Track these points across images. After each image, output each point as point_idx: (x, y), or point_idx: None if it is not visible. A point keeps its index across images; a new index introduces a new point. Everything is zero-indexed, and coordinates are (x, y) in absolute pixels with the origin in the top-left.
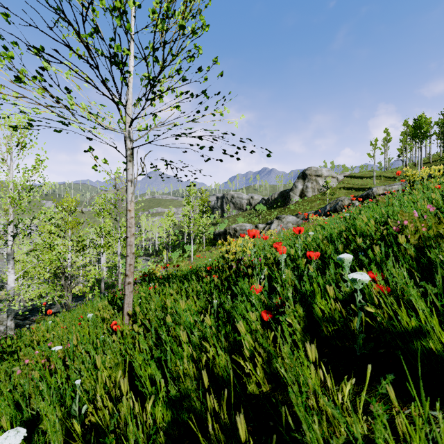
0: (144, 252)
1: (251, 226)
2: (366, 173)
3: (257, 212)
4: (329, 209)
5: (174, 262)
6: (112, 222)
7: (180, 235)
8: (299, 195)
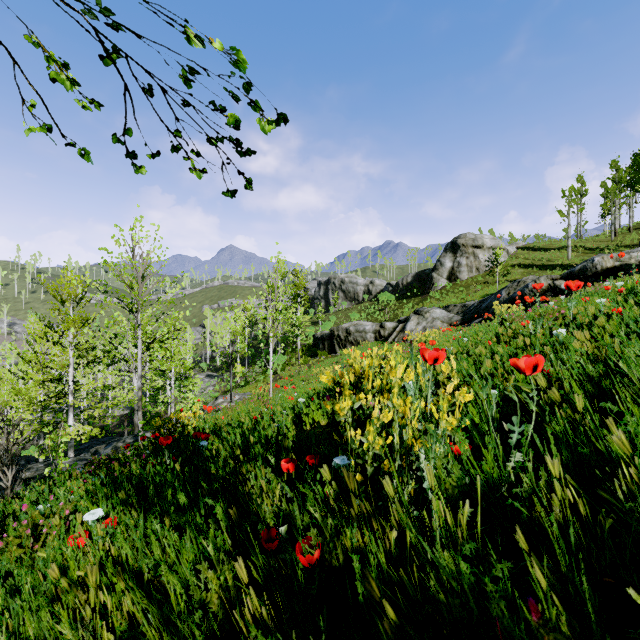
0: (210, 364)
1: (373, 325)
2: (552, 242)
3: (379, 304)
4: (511, 295)
5: (251, 382)
6: (151, 319)
7: (262, 339)
8: (447, 277)
